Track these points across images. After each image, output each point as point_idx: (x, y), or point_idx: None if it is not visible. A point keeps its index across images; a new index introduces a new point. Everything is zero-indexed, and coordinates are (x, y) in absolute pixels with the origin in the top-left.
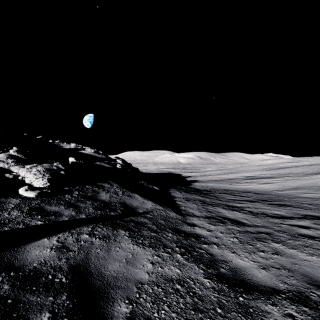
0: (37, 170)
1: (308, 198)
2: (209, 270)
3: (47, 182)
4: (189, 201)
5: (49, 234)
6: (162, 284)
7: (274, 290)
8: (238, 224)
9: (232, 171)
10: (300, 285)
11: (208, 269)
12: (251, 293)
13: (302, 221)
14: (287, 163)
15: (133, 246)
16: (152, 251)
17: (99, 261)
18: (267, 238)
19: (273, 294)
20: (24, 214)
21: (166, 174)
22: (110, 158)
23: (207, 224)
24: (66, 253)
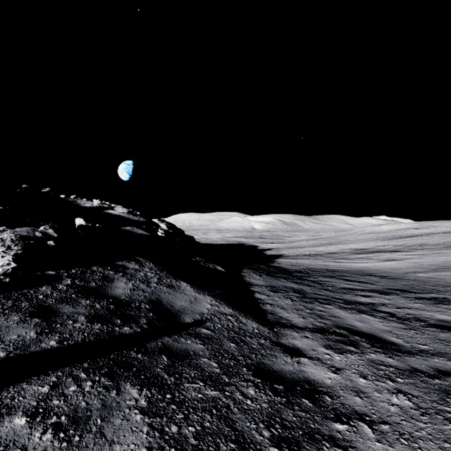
0: None
1: None
2: None
3: (11, 261)
4: (277, 293)
5: None
6: None
7: None
8: (385, 349)
9: (331, 241)
10: None
11: None
12: None
13: None
14: (413, 230)
15: None
16: None
17: None
18: None
19: None
20: None
21: (236, 246)
22: (151, 221)
23: (323, 348)
24: None
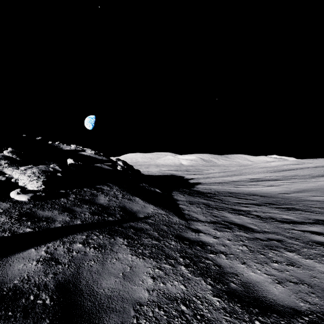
0: (32, 172)
1: (317, 201)
2: (218, 286)
3: (42, 184)
4: (192, 205)
5: (37, 244)
6: (164, 304)
7: (294, 311)
8: (246, 230)
9: (235, 173)
10: (323, 305)
11: (216, 284)
12: (268, 315)
13: (314, 226)
14: (292, 165)
15: (132, 257)
16: (153, 262)
17: (91, 276)
18: (279, 246)
19: (294, 316)
20: (12, 220)
21: (169, 176)
22: (111, 160)
23: (212, 230)
24: (55, 266)
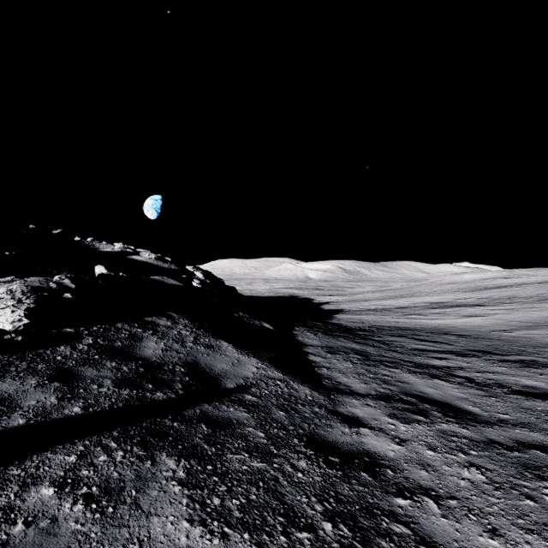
0: (8, 291)
1: None
2: None
3: (22, 316)
4: (335, 355)
5: None
6: None
7: None
8: (459, 418)
9: (402, 293)
10: None
11: None
12: None
13: None
14: (501, 279)
15: (190, 530)
16: None
17: None
18: None
19: None
20: None
21: (286, 299)
22: (184, 269)
23: (387, 418)
24: None
